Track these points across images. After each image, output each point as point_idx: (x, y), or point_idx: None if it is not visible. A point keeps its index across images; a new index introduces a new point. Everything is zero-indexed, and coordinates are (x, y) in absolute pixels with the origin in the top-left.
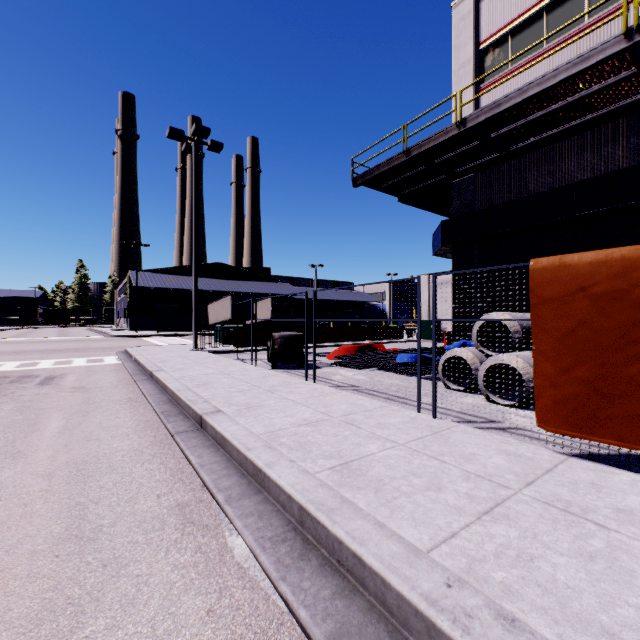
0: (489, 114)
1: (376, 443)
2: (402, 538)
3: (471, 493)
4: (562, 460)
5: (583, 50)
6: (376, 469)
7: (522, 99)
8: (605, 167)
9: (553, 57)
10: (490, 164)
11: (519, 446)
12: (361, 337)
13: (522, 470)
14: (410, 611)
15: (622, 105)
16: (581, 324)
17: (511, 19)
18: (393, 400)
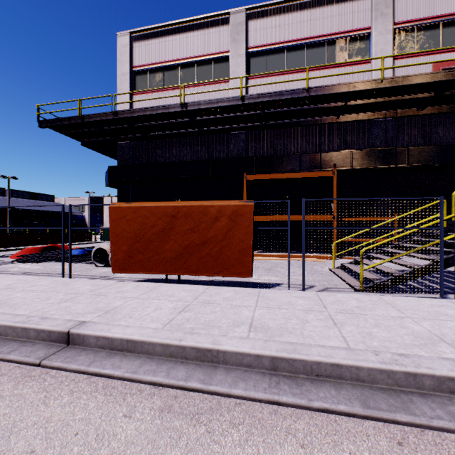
0: (130, 115)
1: (23, 292)
2: (15, 314)
3: (63, 298)
4: (117, 283)
5: (178, 98)
6: (16, 301)
7: (144, 114)
8: (186, 157)
9: (167, 95)
10: (138, 139)
11: (104, 282)
12: (53, 241)
13: (95, 288)
14: (8, 328)
15: (191, 131)
16: (124, 230)
17: (149, 63)
18: (54, 276)
